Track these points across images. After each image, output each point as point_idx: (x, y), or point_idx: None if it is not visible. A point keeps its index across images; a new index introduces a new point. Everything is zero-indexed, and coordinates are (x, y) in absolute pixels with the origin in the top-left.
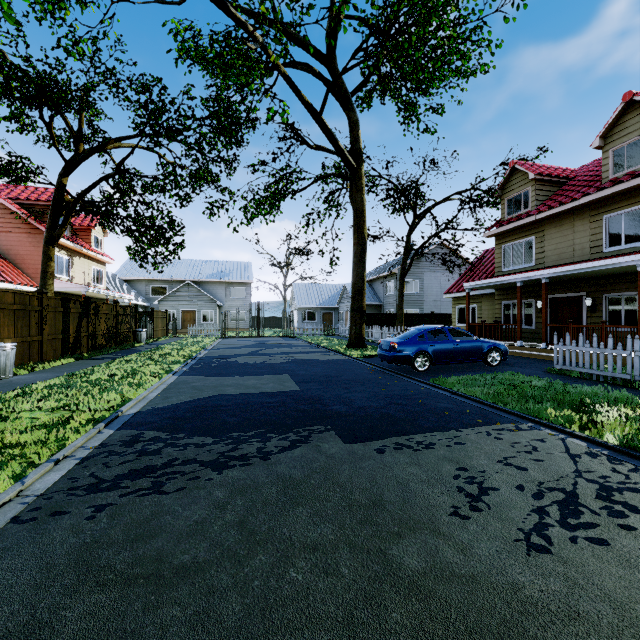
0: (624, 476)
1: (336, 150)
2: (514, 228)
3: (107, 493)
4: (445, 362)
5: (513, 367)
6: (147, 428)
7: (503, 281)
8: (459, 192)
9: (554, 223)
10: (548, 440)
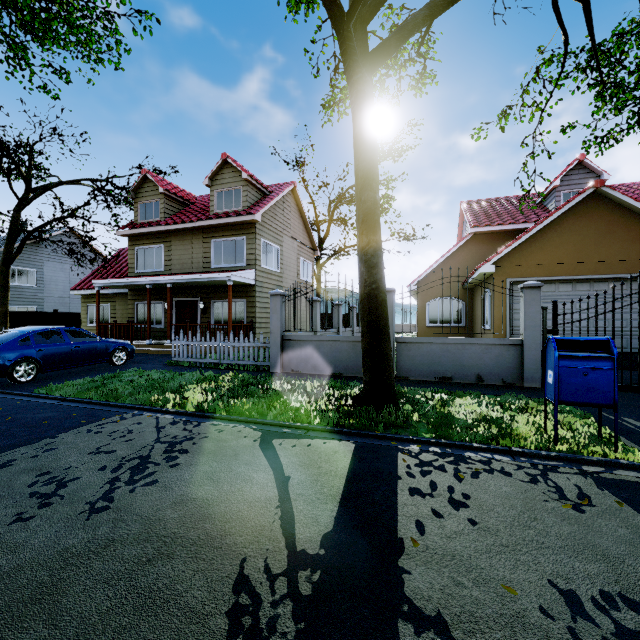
0: (189, 431)
1: None
2: (146, 233)
3: None
4: (61, 367)
5: (139, 364)
6: None
7: (134, 282)
8: (91, 179)
9: (179, 237)
10: (145, 421)
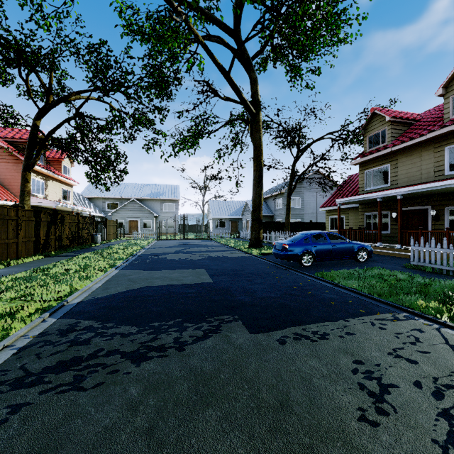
0: None
1: (240, 100)
2: (374, 158)
3: (28, 389)
4: (325, 259)
5: (377, 263)
6: (84, 317)
7: (366, 197)
8: (331, 132)
9: (405, 153)
10: (426, 330)
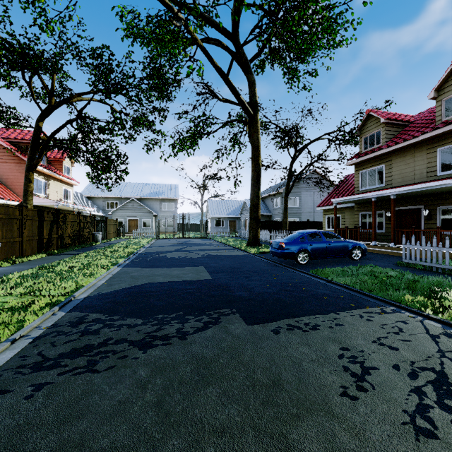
0: None
1: (239, 102)
2: (369, 158)
3: (48, 371)
4: (320, 257)
5: (371, 261)
6: (91, 311)
7: (361, 197)
8: (328, 133)
9: (399, 154)
10: (410, 322)
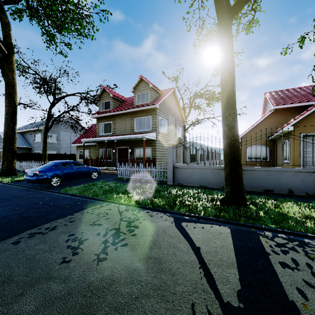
0: (135, 215)
1: None
2: (104, 116)
3: None
4: (70, 179)
5: (103, 178)
6: None
7: (100, 139)
8: (80, 93)
9: (119, 117)
10: (112, 208)
